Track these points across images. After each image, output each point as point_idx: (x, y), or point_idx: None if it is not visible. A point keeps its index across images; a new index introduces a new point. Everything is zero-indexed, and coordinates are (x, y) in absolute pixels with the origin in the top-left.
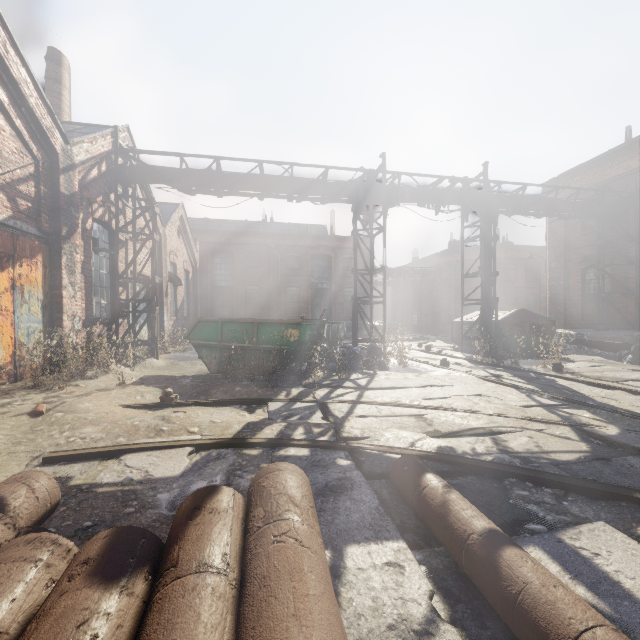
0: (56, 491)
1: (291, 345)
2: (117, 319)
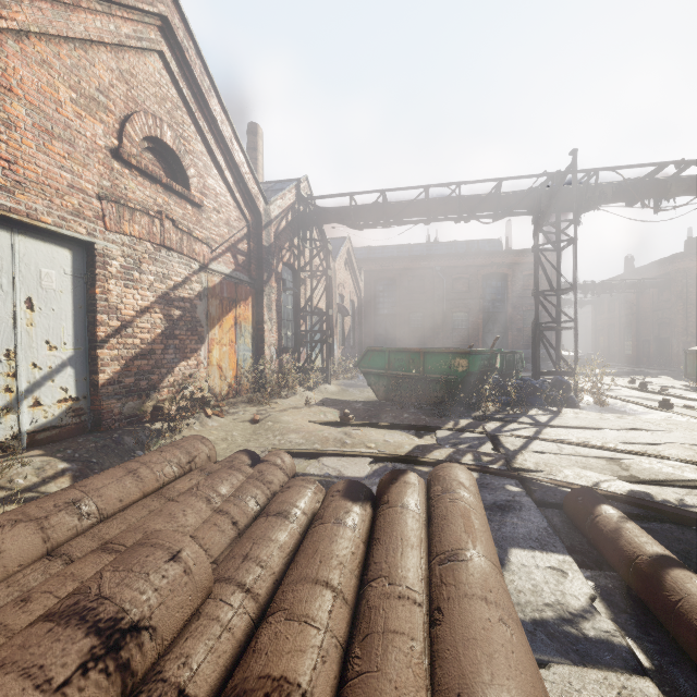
0: (294, 466)
1: (459, 375)
2: (299, 348)
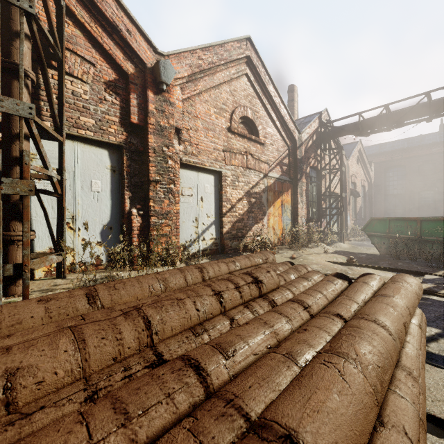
0: None
1: None
2: (321, 219)
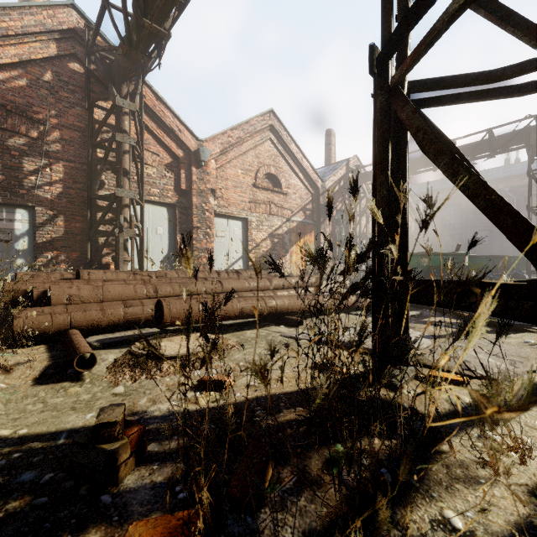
0: None
1: (424, 268)
2: None
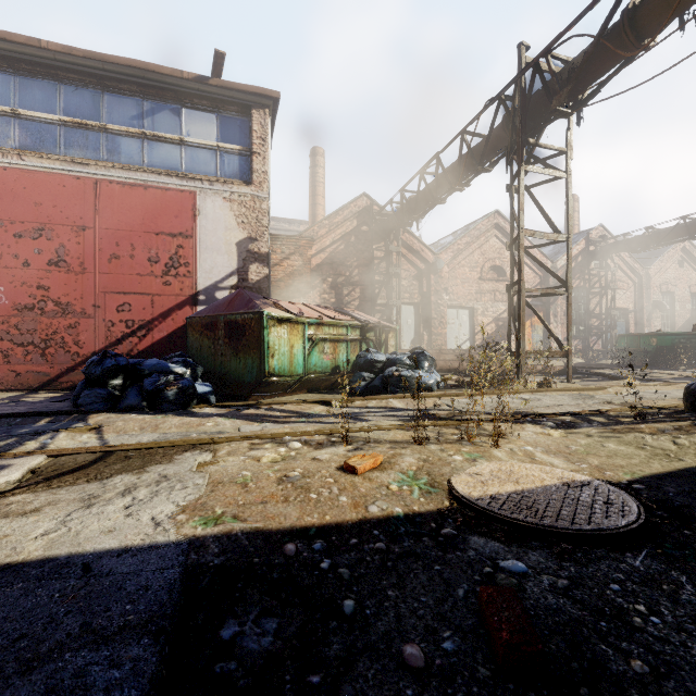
0: None
1: (653, 348)
2: (588, 337)
